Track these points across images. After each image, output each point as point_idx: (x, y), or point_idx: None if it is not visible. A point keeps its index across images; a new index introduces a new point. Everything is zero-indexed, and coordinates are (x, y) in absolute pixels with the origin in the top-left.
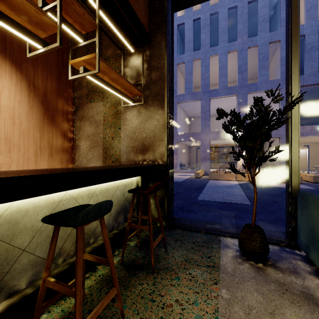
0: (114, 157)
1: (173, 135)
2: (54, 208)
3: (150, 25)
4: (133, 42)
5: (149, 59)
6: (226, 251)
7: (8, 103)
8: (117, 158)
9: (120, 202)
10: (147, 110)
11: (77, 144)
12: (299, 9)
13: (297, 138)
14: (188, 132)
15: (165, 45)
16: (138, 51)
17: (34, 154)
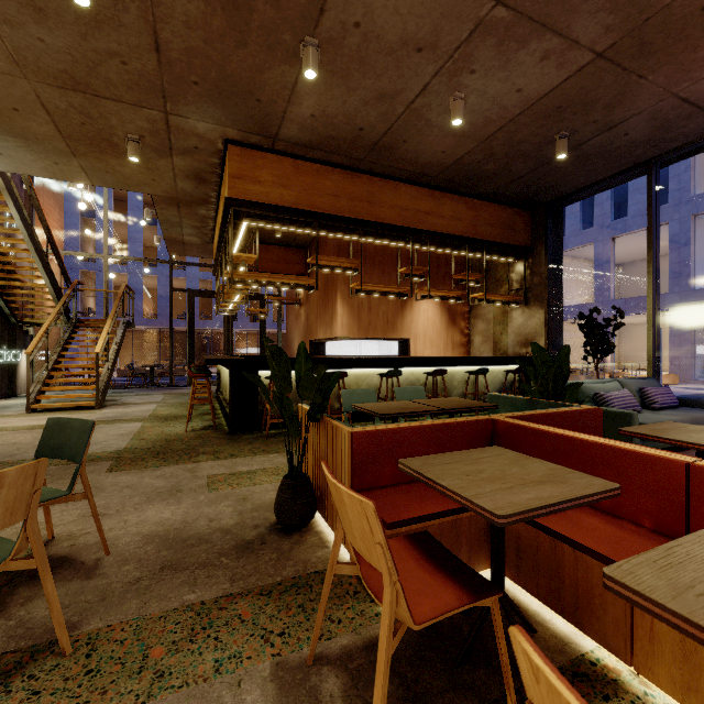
0: (502, 350)
1: (561, 328)
2: (465, 374)
3: (532, 237)
4: (516, 255)
5: (531, 266)
6: None
7: (431, 316)
8: (505, 351)
9: (502, 382)
10: (530, 310)
11: (471, 339)
12: (654, 224)
13: (651, 334)
14: None
15: (544, 254)
16: (522, 259)
17: (443, 349)
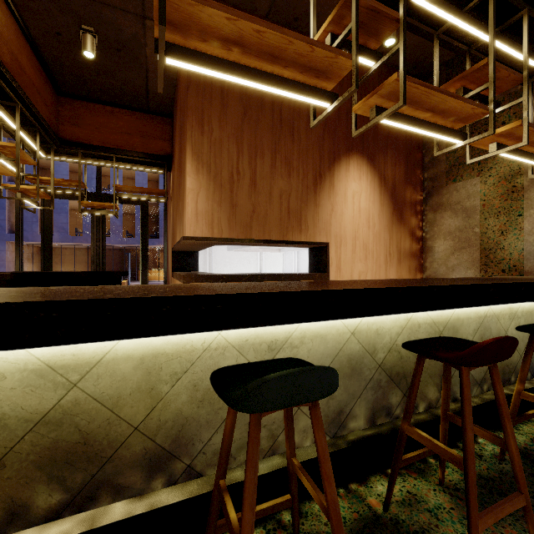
0: (505, 264)
1: None
2: (480, 323)
3: None
4: None
5: None
6: None
7: (364, 205)
8: (514, 265)
9: None
10: None
11: (428, 245)
12: None
13: None
14: None
15: None
16: None
17: (384, 261)
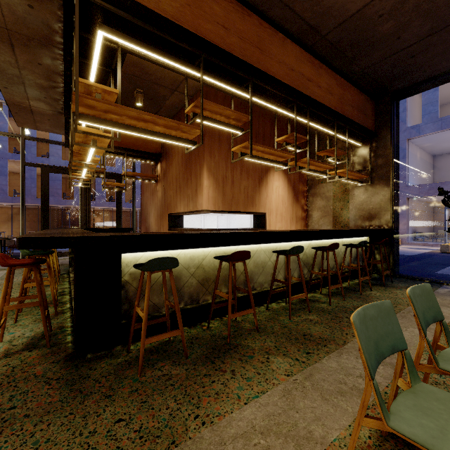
0: (343, 223)
1: (398, 204)
2: None
3: (376, 124)
4: (361, 139)
5: (375, 149)
6: (444, 289)
7: (281, 193)
8: (346, 224)
9: (355, 252)
10: (373, 188)
11: (310, 214)
12: None
13: None
14: (429, 181)
15: (390, 138)
16: (365, 144)
17: (290, 222)
